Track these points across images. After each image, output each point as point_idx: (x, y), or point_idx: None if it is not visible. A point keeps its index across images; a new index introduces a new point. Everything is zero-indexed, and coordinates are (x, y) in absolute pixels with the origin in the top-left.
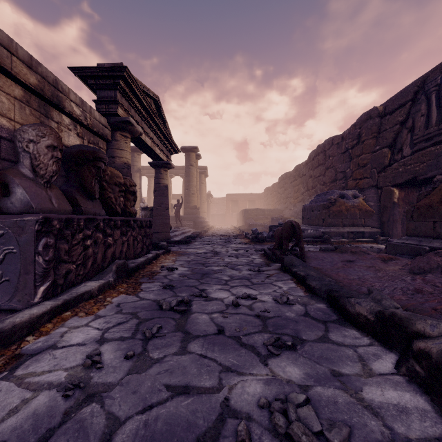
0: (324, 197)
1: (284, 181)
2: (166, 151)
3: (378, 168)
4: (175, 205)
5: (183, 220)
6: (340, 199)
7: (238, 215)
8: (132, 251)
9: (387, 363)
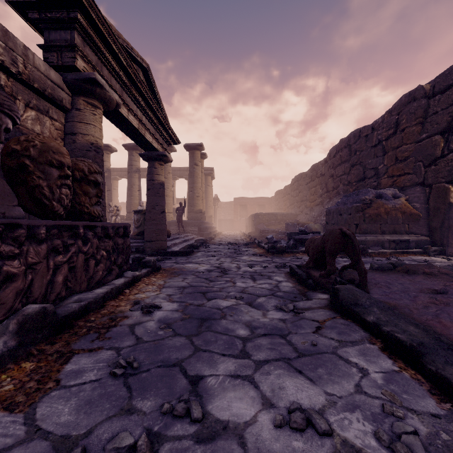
0: (357, 197)
1: (299, 183)
2: (161, 140)
3: (426, 161)
4: (177, 209)
5: (186, 226)
6: (377, 200)
7: (247, 220)
8: (85, 278)
9: None
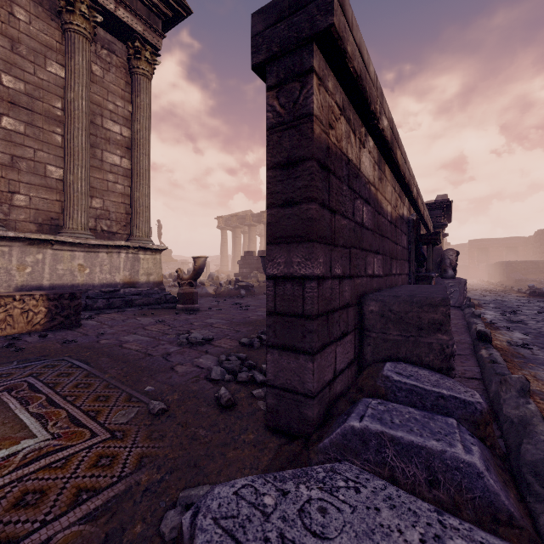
0: None
1: None
2: None
3: None
4: None
5: None
6: None
7: (490, 267)
8: None
9: None
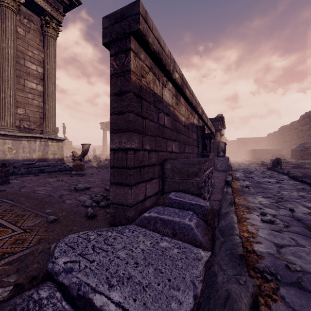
0: (303, 145)
1: (283, 131)
2: None
3: None
4: None
5: None
6: None
7: (247, 152)
8: None
9: (286, 176)
